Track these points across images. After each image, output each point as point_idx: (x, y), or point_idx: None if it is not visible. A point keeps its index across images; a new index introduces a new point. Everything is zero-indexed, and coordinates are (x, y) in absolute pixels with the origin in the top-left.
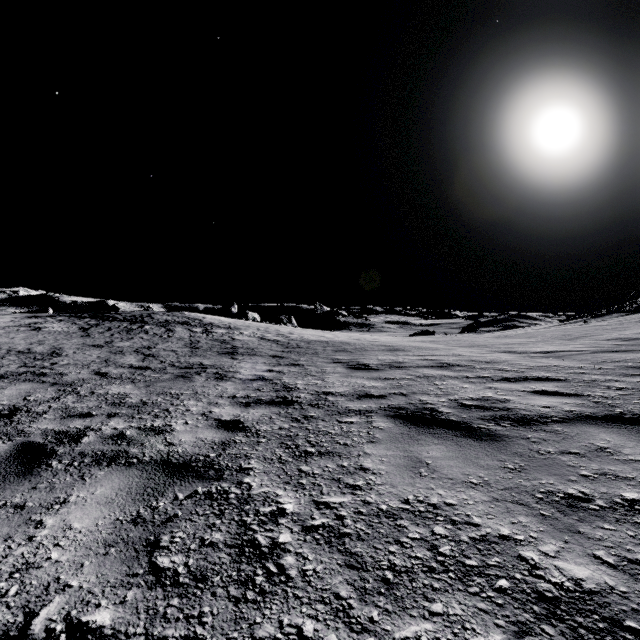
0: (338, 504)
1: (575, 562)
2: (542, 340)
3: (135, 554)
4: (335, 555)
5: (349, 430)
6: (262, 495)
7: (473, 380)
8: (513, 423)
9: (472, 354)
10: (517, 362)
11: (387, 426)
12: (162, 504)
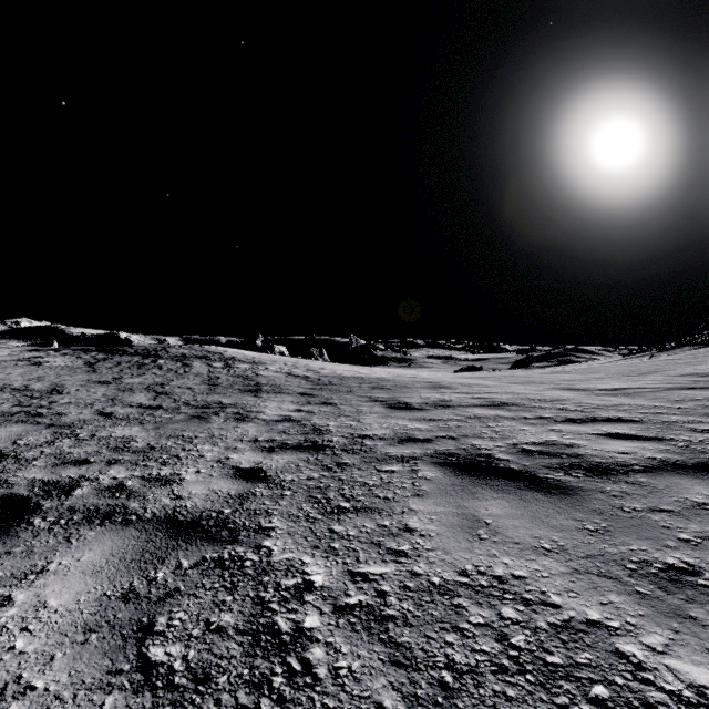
0: (379, 576)
1: (692, 661)
2: (606, 376)
3: (121, 642)
4: (376, 647)
5: (390, 481)
6: (285, 563)
7: (533, 421)
8: (586, 473)
9: (528, 392)
10: (581, 400)
11: (435, 476)
12: (161, 574)
